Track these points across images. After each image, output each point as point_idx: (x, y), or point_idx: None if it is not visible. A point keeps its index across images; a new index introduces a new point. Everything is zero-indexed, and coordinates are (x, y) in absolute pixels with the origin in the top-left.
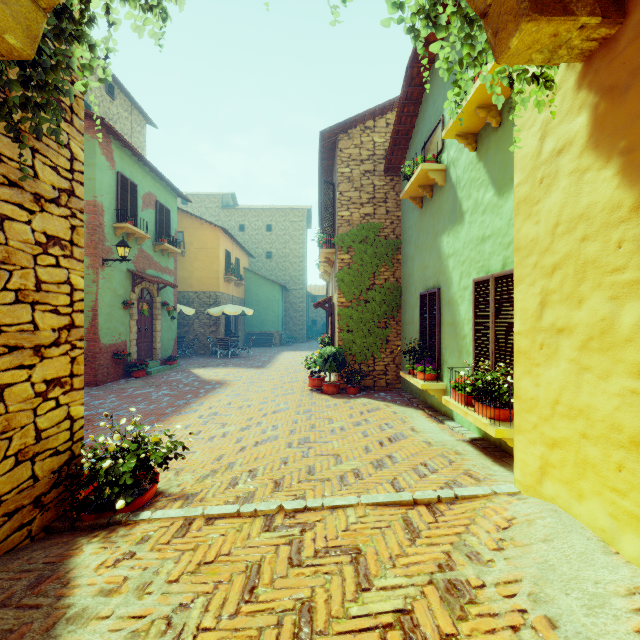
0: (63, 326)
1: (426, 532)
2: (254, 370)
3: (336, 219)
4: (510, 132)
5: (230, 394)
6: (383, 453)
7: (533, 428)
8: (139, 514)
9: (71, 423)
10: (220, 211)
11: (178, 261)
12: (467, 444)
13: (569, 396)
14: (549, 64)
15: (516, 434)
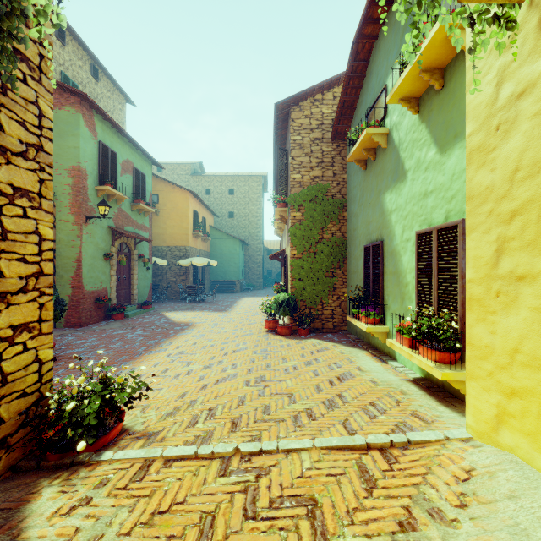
0: (31, 274)
1: (382, 481)
2: (218, 313)
3: (289, 181)
4: (453, 93)
5: (196, 335)
6: (333, 392)
7: (488, 375)
8: (101, 454)
9: (39, 366)
10: (189, 177)
11: (153, 220)
12: (411, 384)
13: (531, 345)
14: (513, 1)
15: (468, 380)
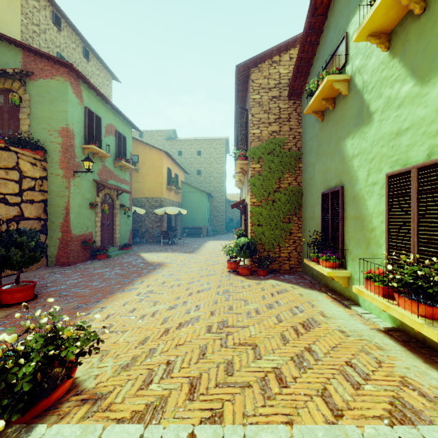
0: None
1: None
2: (186, 254)
3: (249, 136)
4: None
5: (165, 274)
6: (301, 345)
7: None
8: (32, 429)
9: None
10: (165, 142)
11: (134, 176)
12: (384, 335)
13: None
14: None
15: None
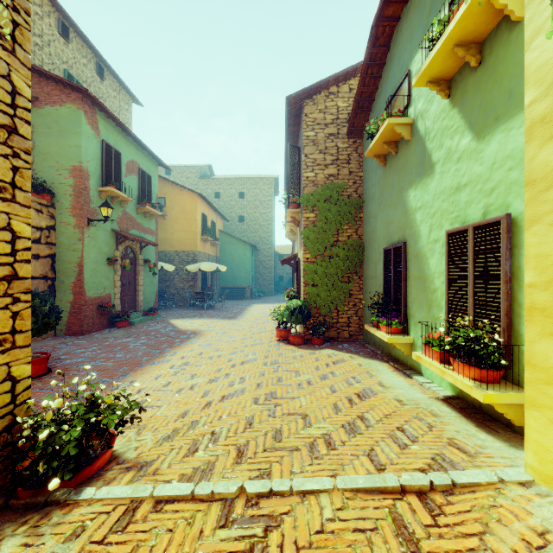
0: (1, 277)
1: (427, 543)
2: (226, 321)
3: (301, 180)
4: (493, 68)
5: (202, 344)
6: (354, 413)
7: None
8: (81, 491)
9: (13, 384)
10: (198, 180)
11: (160, 223)
12: (442, 403)
13: None
14: None
15: (527, 408)
